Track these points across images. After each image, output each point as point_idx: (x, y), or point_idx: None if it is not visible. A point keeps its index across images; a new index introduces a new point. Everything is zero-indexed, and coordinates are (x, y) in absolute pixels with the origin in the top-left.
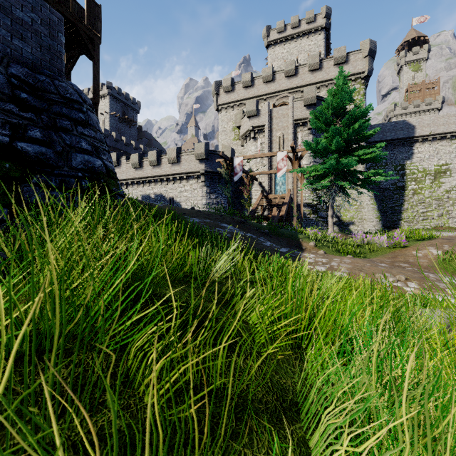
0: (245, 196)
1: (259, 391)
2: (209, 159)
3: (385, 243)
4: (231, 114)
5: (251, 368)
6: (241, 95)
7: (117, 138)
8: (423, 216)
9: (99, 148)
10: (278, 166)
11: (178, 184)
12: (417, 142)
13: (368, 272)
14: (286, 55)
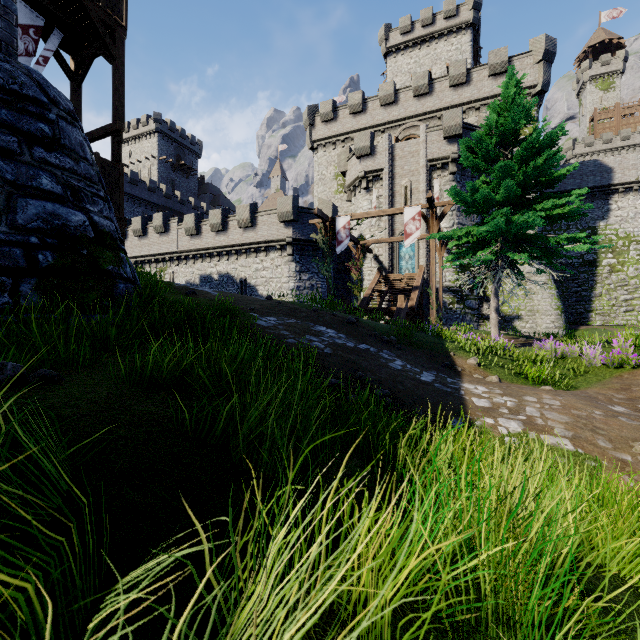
0: (353, 276)
1: None
2: (300, 221)
3: (599, 359)
4: (333, 154)
5: None
6: (348, 126)
7: (168, 193)
8: (626, 306)
9: (82, 191)
10: (407, 229)
11: (253, 259)
12: (615, 192)
13: (613, 436)
14: (414, 66)
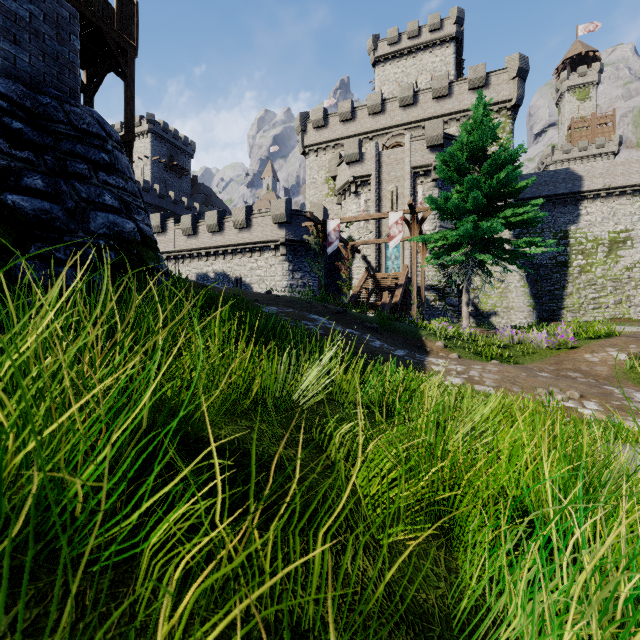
0: (343, 275)
1: (383, 624)
2: (292, 223)
3: (545, 342)
4: (324, 159)
5: (365, 575)
6: (338, 133)
7: (161, 193)
8: (594, 304)
9: (131, 204)
10: (391, 232)
11: (248, 259)
12: (585, 199)
13: (525, 386)
14: (401, 76)
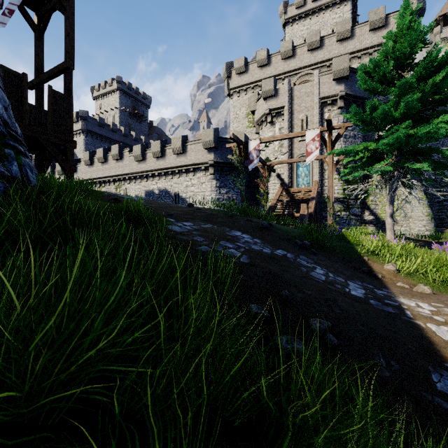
0: (261, 190)
1: None
2: (219, 148)
3: None
4: (245, 98)
5: None
6: (256, 76)
7: (126, 133)
8: None
9: None
10: (308, 149)
11: (184, 178)
12: None
13: None
14: (306, 32)
